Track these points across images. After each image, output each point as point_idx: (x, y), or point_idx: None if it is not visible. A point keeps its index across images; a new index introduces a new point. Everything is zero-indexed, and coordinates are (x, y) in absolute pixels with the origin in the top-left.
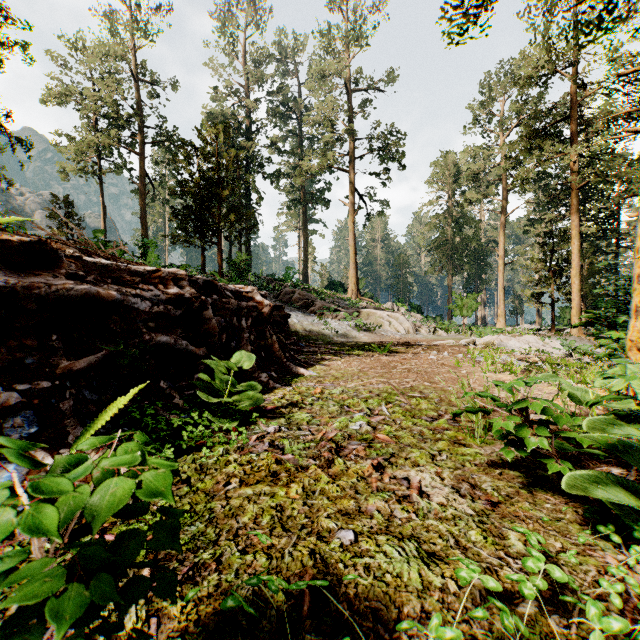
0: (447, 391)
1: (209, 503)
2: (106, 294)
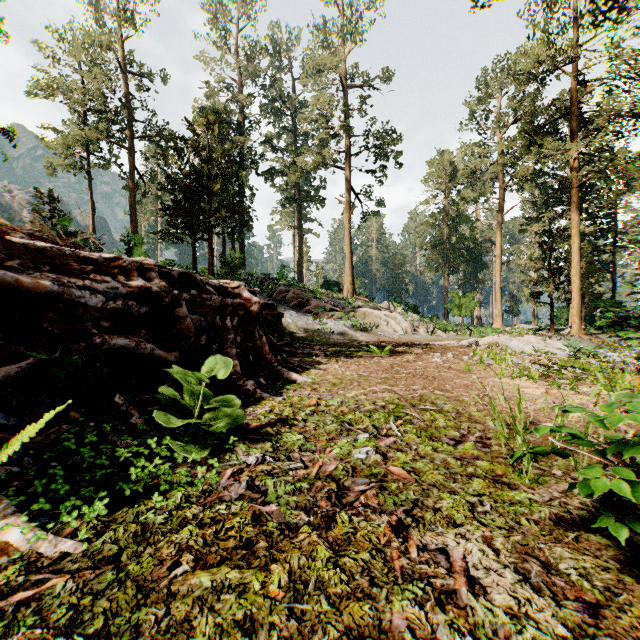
0: (463, 402)
1: (137, 611)
2: (33, 284)
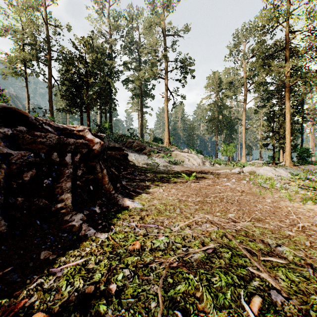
0: (296, 241)
1: None
2: None
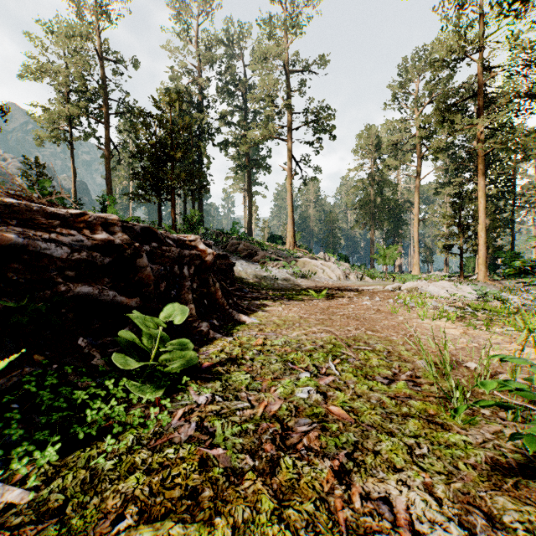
0: (393, 341)
1: None
2: None
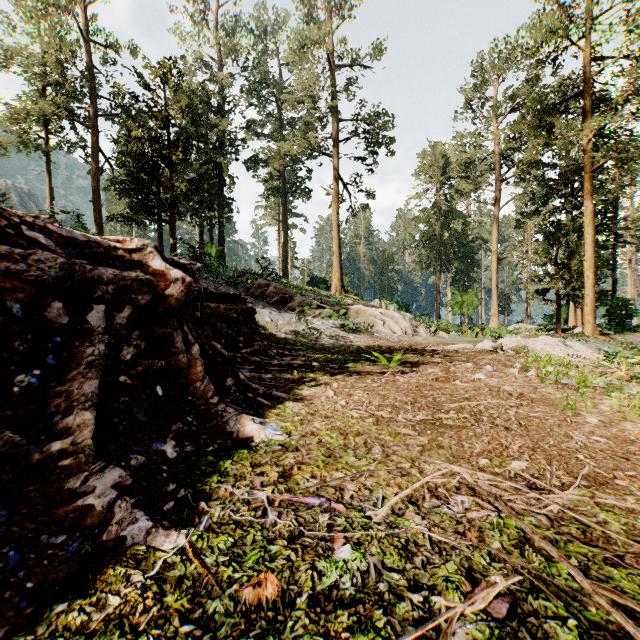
0: None
1: None
2: None
